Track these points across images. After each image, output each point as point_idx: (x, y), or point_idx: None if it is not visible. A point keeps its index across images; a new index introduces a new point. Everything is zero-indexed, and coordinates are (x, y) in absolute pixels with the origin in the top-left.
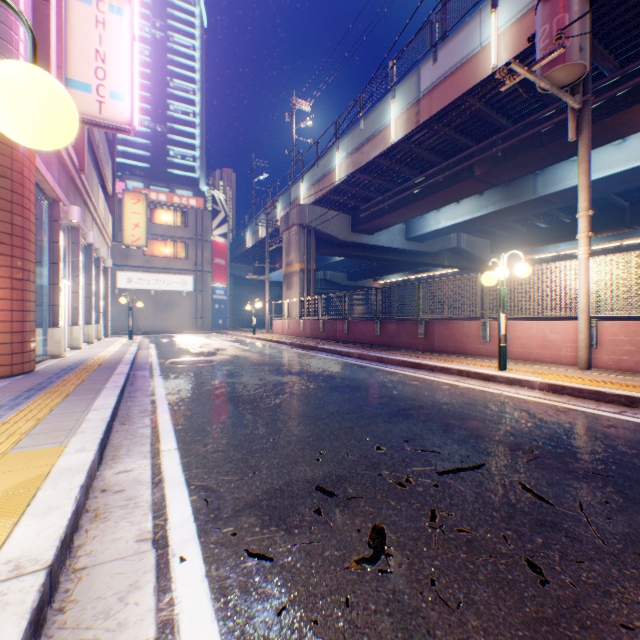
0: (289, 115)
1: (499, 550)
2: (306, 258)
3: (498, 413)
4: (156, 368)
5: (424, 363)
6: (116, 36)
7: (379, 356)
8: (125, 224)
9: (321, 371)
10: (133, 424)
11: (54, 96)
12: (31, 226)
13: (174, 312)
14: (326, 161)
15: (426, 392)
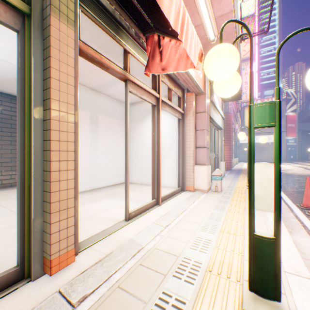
0: None
1: None
2: None
3: None
4: None
5: None
6: None
7: None
8: (244, 120)
9: None
10: None
11: (265, 139)
12: (231, 135)
13: (263, 152)
14: None
15: None
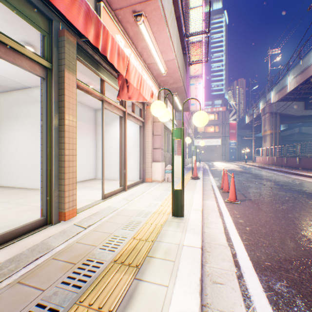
0: (265, 59)
1: (247, 185)
2: (273, 127)
3: (291, 182)
4: (208, 169)
5: (298, 173)
6: (199, 90)
7: (285, 171)
8: None
9: (255, 173)
10: (205, 175)
11: (203, 143)
12: (184, 138)
13: (213, 153)
14: (282, 81)
15: (281, 178)
